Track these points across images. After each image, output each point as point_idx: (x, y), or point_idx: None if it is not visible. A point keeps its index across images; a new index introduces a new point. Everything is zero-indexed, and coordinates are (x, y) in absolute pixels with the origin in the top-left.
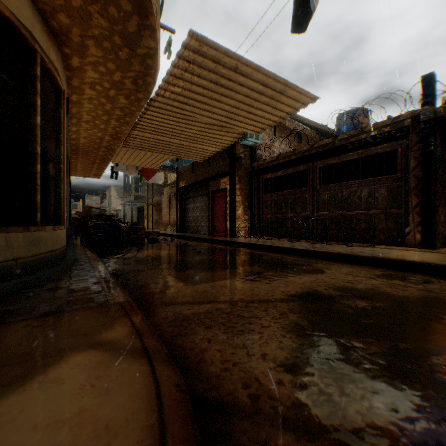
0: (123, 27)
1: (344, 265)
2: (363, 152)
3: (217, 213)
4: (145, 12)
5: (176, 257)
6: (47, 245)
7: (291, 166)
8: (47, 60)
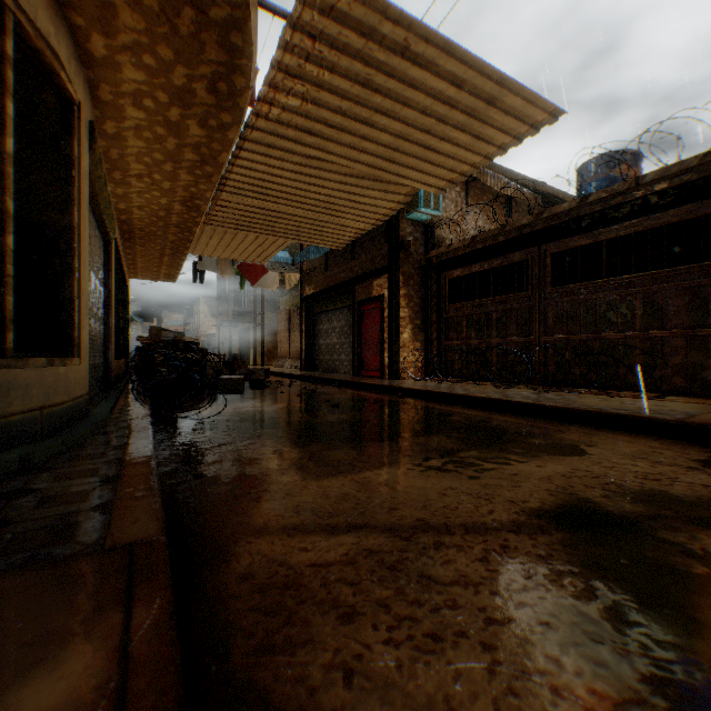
0: None
1: (618, 437)
2: (638, 222)
3: (367, 338)
4: None
5: (294, 416)
6: (30, 397)
7: (498, 255)
8: (30, 31)
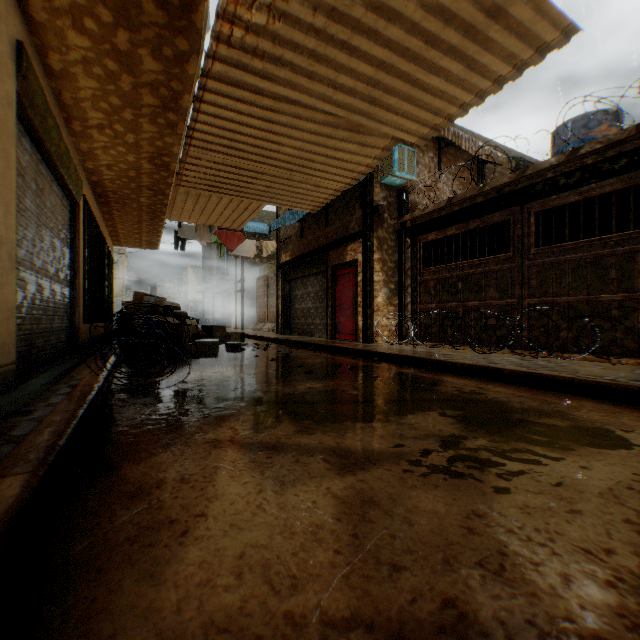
0: None
1: None
2: (638, 174)
3: (341, 302)
4: None
5: (263, 384)
6: None
7: (476, 216)
8: None
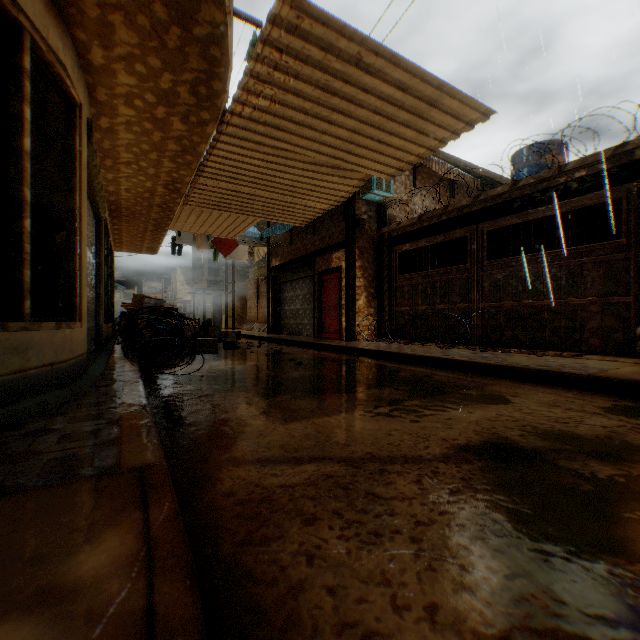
0: None
1: (539, 389)
2: (561, 205)
3: (327, 305)
4: None
5: (263, 372)
6: (43, 354)
7: (442, 232)
8: (43, 47)
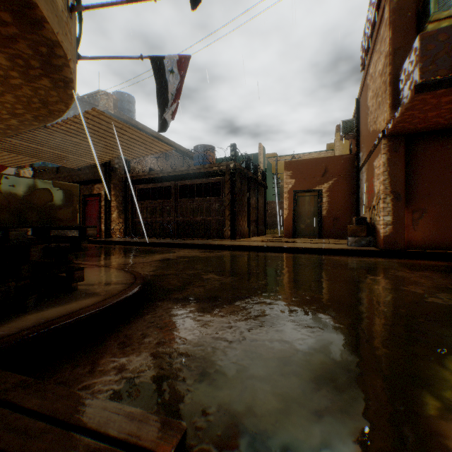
0: (46, 98)
1: (188, 249)
2: (205, 180)
3: (91, 216)
4: (67, 98)
5: None
6: None
7: (160, 182)
8: None
